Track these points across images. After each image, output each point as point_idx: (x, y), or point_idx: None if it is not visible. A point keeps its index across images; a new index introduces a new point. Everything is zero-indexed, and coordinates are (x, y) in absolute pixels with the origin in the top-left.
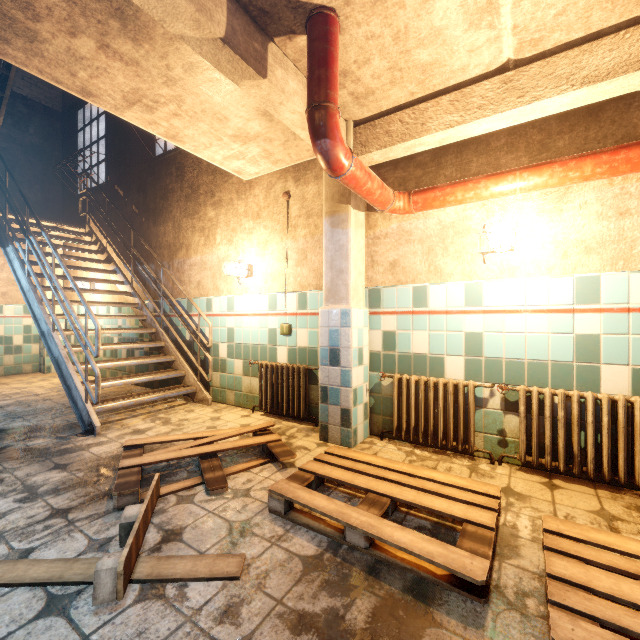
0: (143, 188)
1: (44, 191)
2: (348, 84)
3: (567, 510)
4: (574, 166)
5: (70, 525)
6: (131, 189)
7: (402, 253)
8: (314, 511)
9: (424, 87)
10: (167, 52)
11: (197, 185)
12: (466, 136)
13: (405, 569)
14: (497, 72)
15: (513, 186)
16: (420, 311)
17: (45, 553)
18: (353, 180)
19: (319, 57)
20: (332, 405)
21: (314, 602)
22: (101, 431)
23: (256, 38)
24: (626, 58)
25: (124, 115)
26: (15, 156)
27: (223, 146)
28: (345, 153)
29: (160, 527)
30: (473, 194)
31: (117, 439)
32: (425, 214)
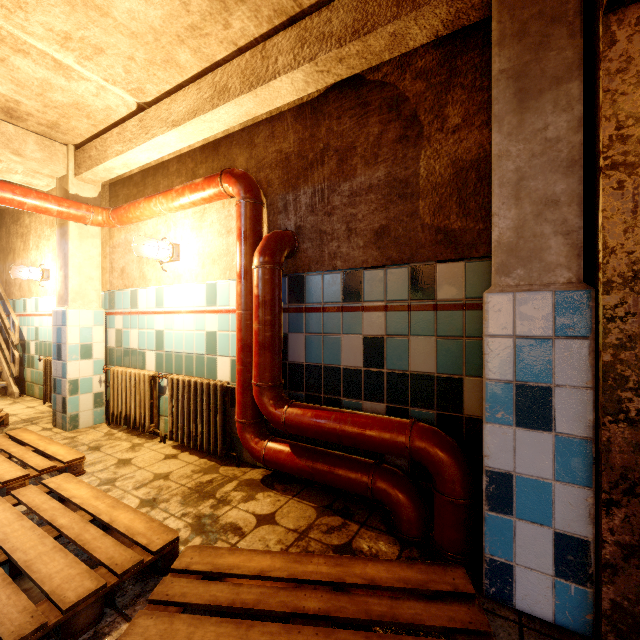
0: None
1: None
2: (27, 117)
3: (139, 473)
4: (181, 193)
5: None
6: None
7: (127, 261)
8: None
9: (97, 121)
10: None
11: None
12: (141, 163)
13: None
14: (143, 111)
15: (158, 207)
16: (134, 312)
17: None
18: None
19: None
20: (58, 394)
21: None
22: None
23: None
24: (189, 108)
25: None
26: None
27: None
28: None
29: None
30: (140, 212)
31: None
32: (138, 227)
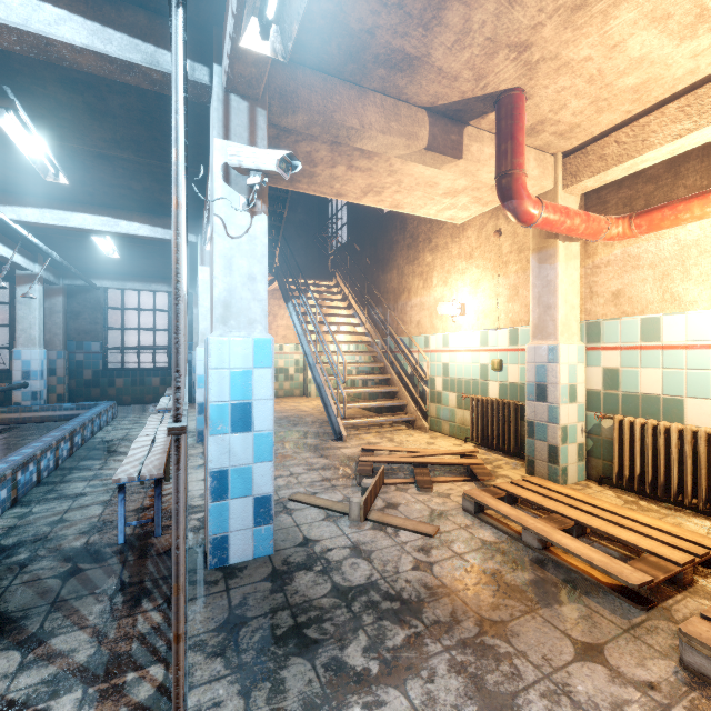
0: (374, 243)
1: (306, 255)
2: (547, 128)
3: None
4: None
5: (333, 487)
6: (365, 245)
7: (627, 281)
8: (496, 512)
9: (642, 102)
10: (390, 157)
11: (417, 234)
12: (708, 139)
13: (571, 570)
14: None
15: None
16: (650, 346)
17: (322, 496)
18: (547, 225)
19: (504, 134)
20: (539, 440)
21: (483, 563)
22: (346, 440)
23: (453, 131)
24: None
25: (361, 201)
26: (290, 233)
27: (436, 203)
28: (533, 206)
29: (384, 500)
30: None
31: (357, 446)
32: (657, 234)
